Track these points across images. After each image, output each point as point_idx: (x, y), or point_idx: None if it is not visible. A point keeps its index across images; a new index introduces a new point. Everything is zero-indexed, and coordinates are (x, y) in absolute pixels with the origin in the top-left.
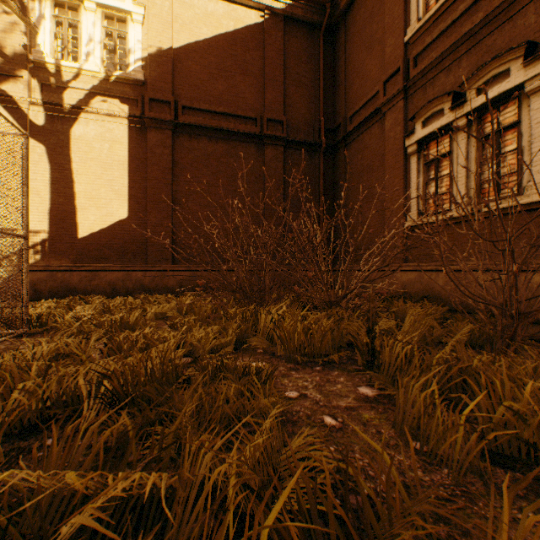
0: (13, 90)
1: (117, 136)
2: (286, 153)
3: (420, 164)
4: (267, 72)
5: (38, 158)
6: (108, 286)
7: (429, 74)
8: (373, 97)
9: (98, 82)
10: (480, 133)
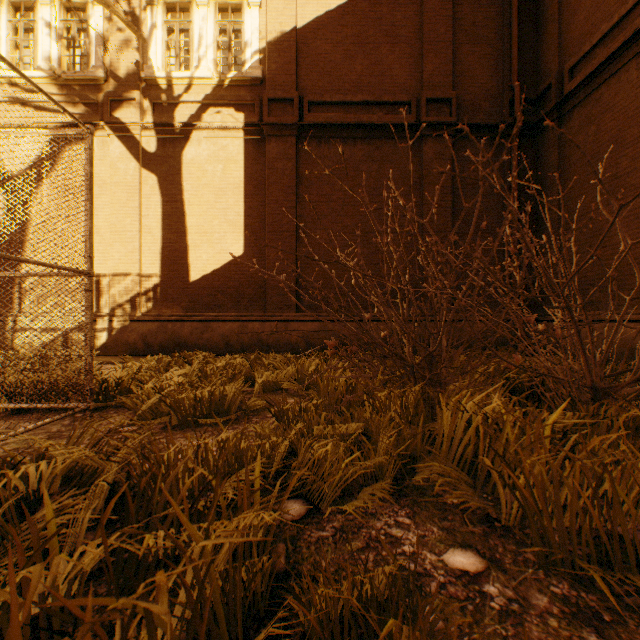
0: (126, 116)
1: (232, 153)
2: (455, 146)
3: None
4: (425, 31)
5: (150, 190)
6: (221, 340)
7: None
8: (624, 17)
9: (210, 90)
10: None
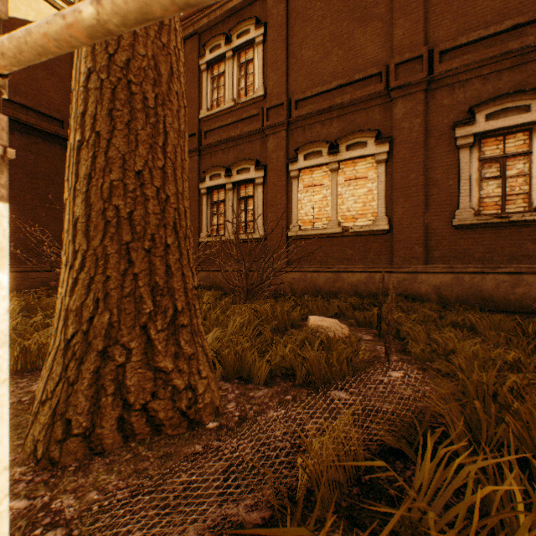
0: None
1: None
2: None
3: (209, 202)
4: None
5: None
6: None
7: (214, 148)
8: None
9: None
10: (239, 195)
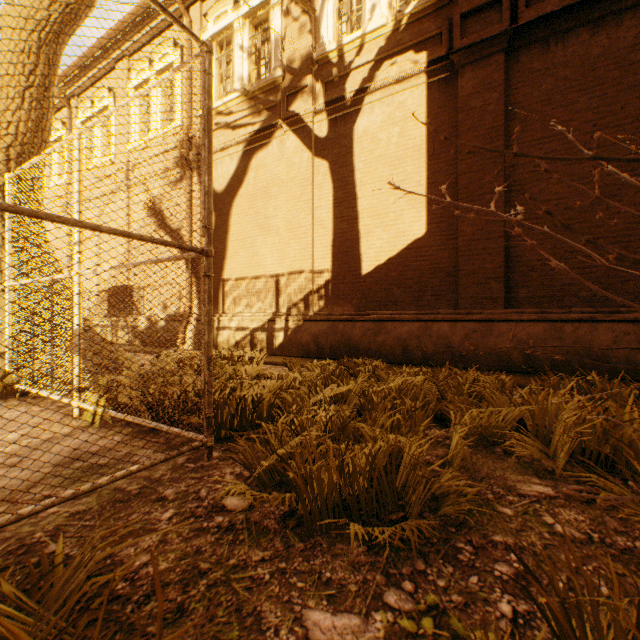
0: (300, 107)
1: (410, 109)
2: None
3: None
4: None
5: (321, 179)
6: (396, 344)
7: None
8: None
9: (384, 41)
10: None
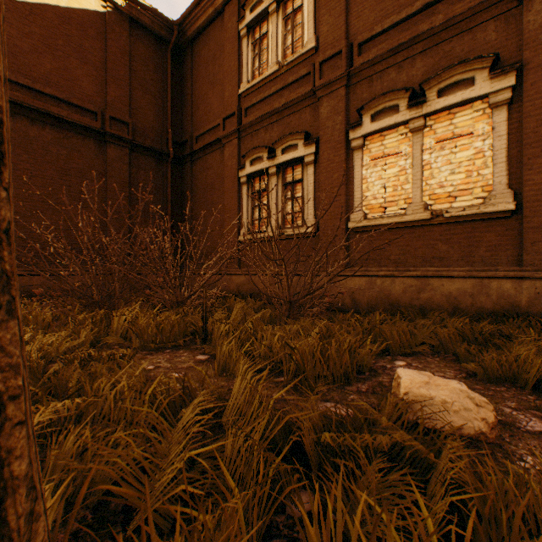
0: None
1: None
2: (132, 155)
3: (249, 192)
4: (110, 67)
5: None
6: None
7: (255, 127)
8: (216, 127)
9: None
10: (284, 181)
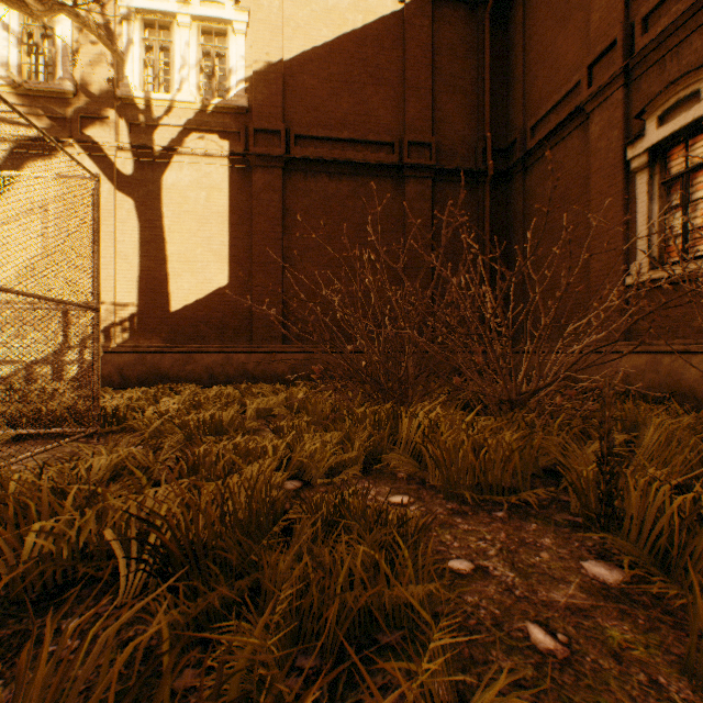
0: (99, 135)
1: (216, 181)
2: (435, 187)
3: (654, 184)
4: (408, 77)
5: (126, 215)
6: (204, 372)
7: (670, 40)
8: (569, 92)
9: (193, 115)
10: None
